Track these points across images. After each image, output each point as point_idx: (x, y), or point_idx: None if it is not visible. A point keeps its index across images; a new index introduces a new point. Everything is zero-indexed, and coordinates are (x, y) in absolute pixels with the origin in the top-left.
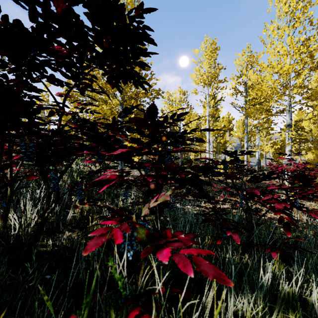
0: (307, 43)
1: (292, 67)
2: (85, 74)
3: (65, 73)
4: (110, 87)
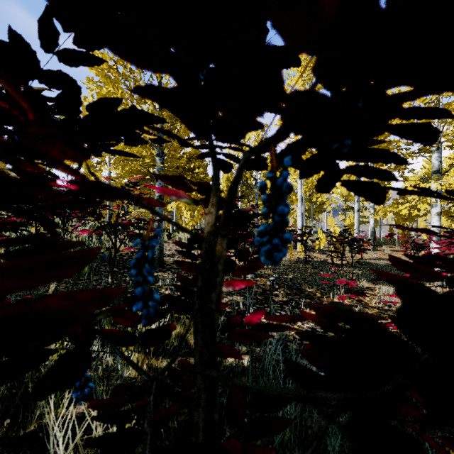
0: None
1: None
2: None
3: None
4: (137, 100)
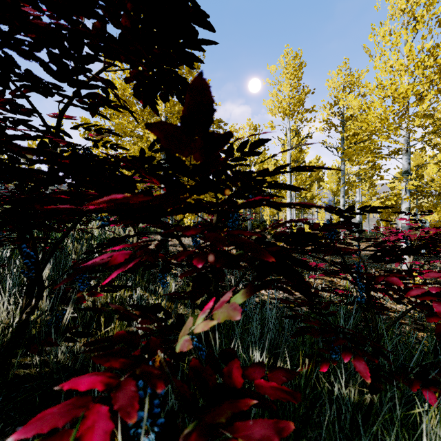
0: (434, 54)
1: (413, 88)
2: (89, 72)
3: (43, 61)
4: (147, 116)
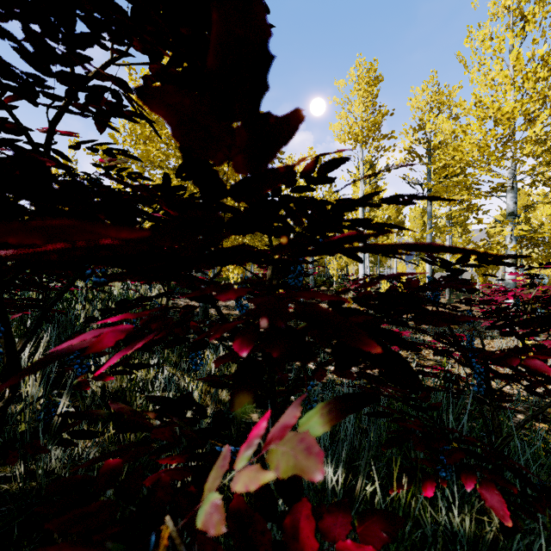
0: (548, 63)
1: (521, 106)
2: (86, 60)
3: (8, 33)
4: None
